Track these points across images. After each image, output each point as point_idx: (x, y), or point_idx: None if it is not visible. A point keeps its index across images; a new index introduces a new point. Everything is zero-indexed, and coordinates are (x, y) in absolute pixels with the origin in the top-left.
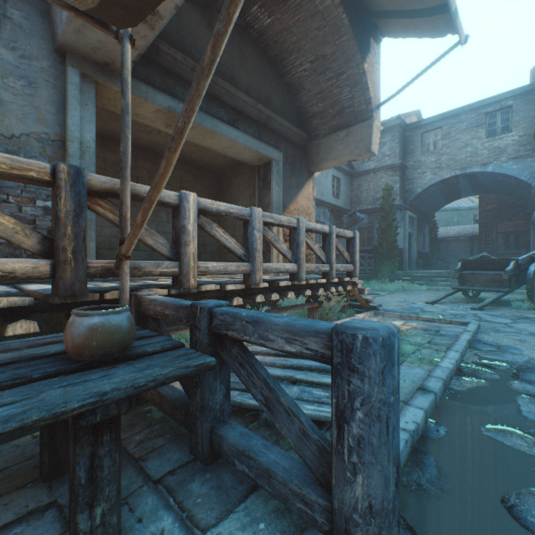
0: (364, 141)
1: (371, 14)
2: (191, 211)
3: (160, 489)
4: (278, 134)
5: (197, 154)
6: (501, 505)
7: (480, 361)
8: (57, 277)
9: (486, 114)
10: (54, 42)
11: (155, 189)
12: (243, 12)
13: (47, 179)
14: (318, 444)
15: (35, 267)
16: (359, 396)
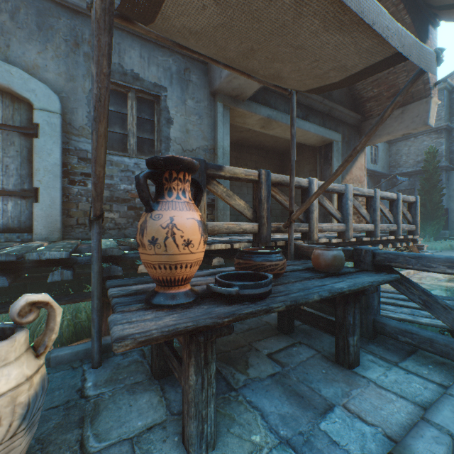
0: (420, 116)
1: (431, 7)
2: (314, 190)
3: None
4: (337, 119)
5: (270, 142)
6: None
7: None
8: (260, 232)
9: None
10: (210, 89)
11: (329, 183)
12: None
13: (256, 179)
14: None
15: (252, 227)
16: None
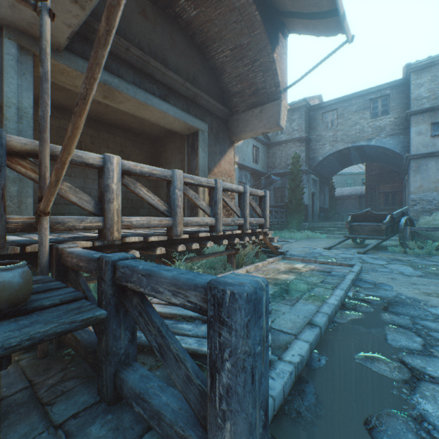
0: (274, 117)
1: (279, 13)
2: (115, 171)
3: (59, 434)
4: (204, 108)
5: (135, 123)
6: (363, 427)
7: (360, 297)
8: None
9: (370, 100)
10: None
11: (64, 151)
12: (173, 3)
13: None
14: (199, 388)
15: None
16: (227, 348)
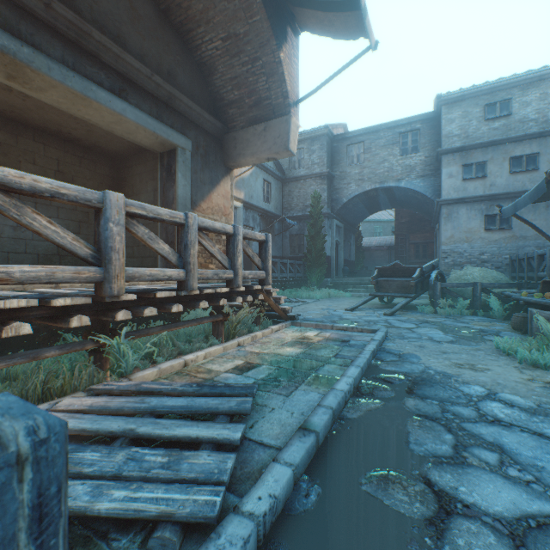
0: (282, 138)
1: None
2: None
3: None
4: (186, 118)
5: (79, 129)
6: None
7: (380, 375)
8: None
9: (400, 133)
10: None
11: None
12: None
13: None
14: None
15: None
16: None
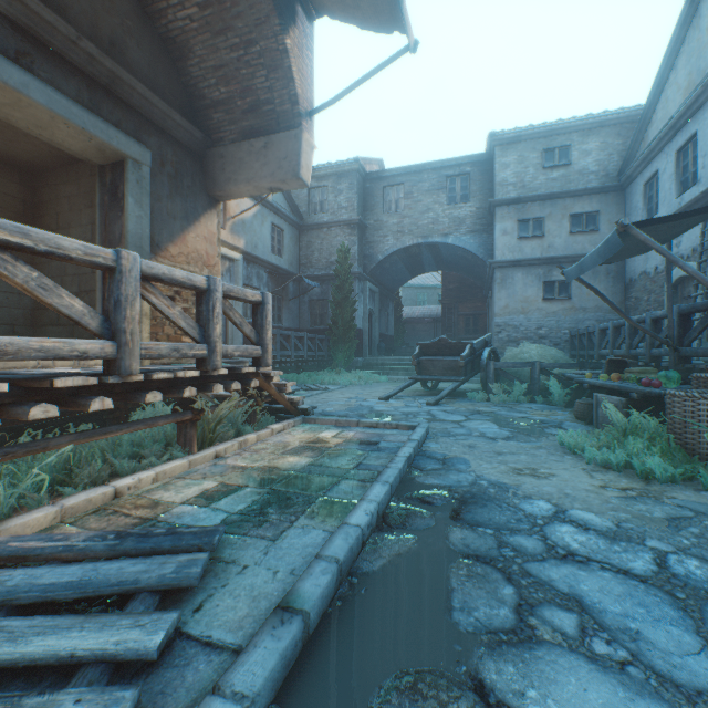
0: (290, 160)
1: None
2: None
3: None
4: (144, 116)
5: None
6: None
7: (417, 493)
8: None
9: (447, 177)
10: None
11: None
12: None
13: None
14: None
15: None
16: None
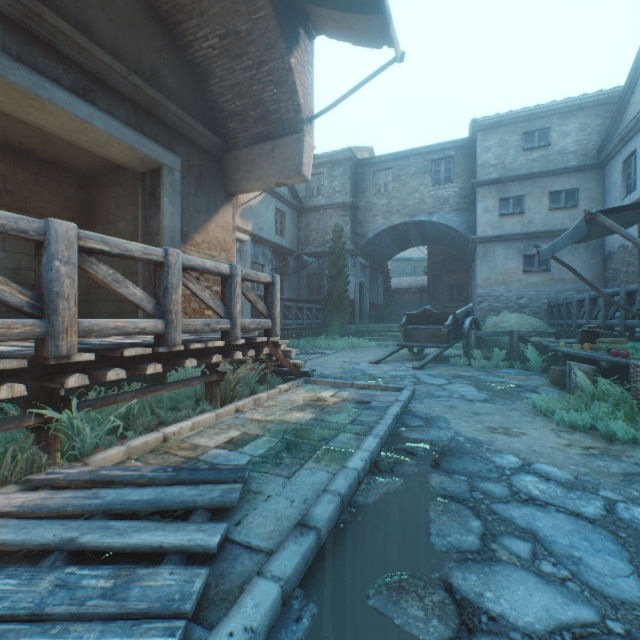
0: (293, 160)
1: None
2: None
3: None
4: (175, 130)
5: (33, 138)
6: None
7: (403, 445)
8: None
9: (432, 161)
10: None
11: None
12: None
13: None
14: None
15: None
16: None
